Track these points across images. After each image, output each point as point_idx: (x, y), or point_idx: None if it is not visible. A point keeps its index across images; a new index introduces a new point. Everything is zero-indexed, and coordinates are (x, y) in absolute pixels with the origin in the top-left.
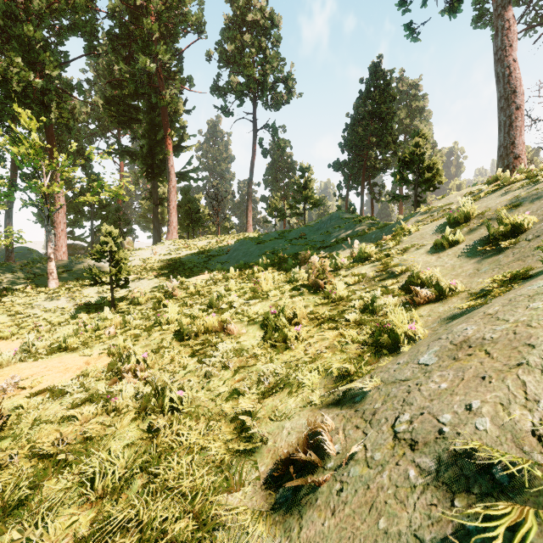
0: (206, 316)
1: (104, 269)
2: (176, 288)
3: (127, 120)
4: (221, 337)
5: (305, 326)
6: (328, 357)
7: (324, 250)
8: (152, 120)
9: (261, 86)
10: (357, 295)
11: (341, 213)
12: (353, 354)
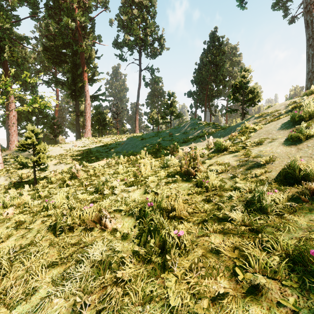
0: (84, 206)
1: None
2: (78, 171)
3: (59, 62)
4: (94, 233)
5: (184, 222)
6: (237, 312)
7: (185, 144)
8: (74, 61)
9: (144, 42)
10: (228, 184)
11: (195, 120)
12: (282, 312)
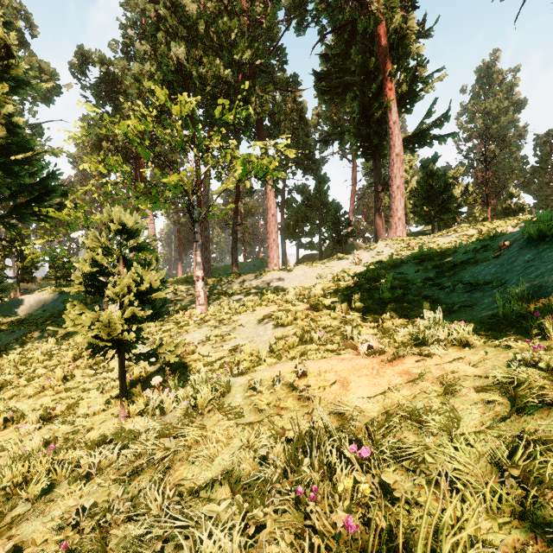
0: None
1: (282, 287)
2: None
3: (342, 92)
4: None
5: None
6: None
7: None
8: (364, 66)
9: None
10: None
11: None
12: None
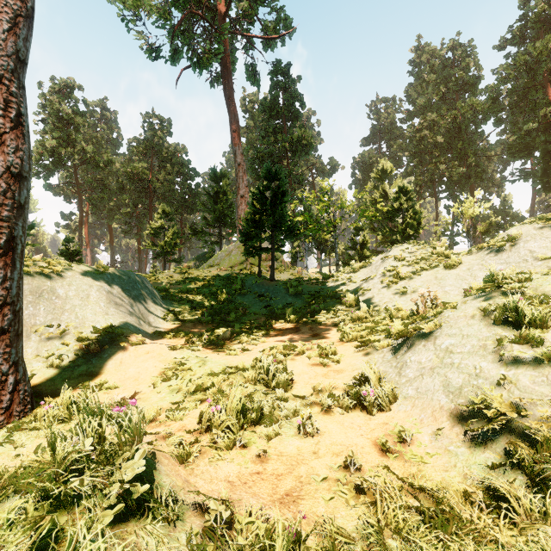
0: None
1: None
2: None
3: (527, 152)
4: None
5: None
6: None
7: None
8: (545, 149)
9: None
10: None
11: None
12: None
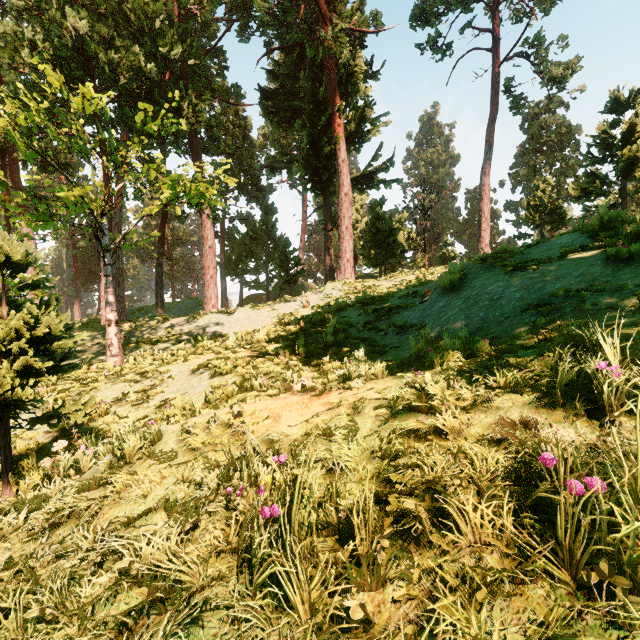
0: None
1: (221, 333)
2: None
3: (291, 116)
4: None
5: None
6: None
7: None
8: (313, 95)
9: None
10: None
11: None
12: None
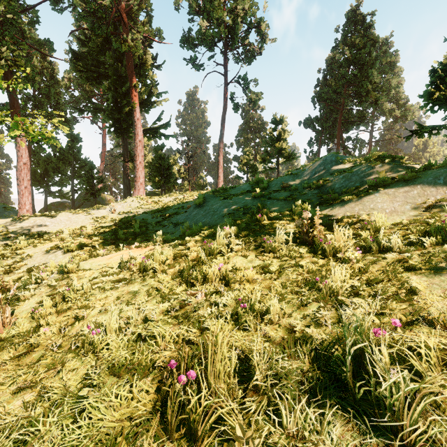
0: None
1: (48, 230)
2: None
3: (97, 77)
4: None
5: None
6: None
7: (331, 208)
8: (117, 70)
9: (232, 33)
10: None
11: (339, 155)
12: None
